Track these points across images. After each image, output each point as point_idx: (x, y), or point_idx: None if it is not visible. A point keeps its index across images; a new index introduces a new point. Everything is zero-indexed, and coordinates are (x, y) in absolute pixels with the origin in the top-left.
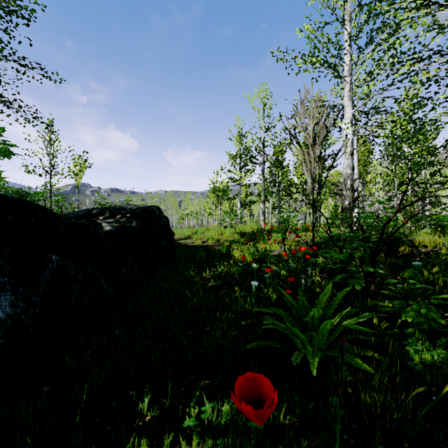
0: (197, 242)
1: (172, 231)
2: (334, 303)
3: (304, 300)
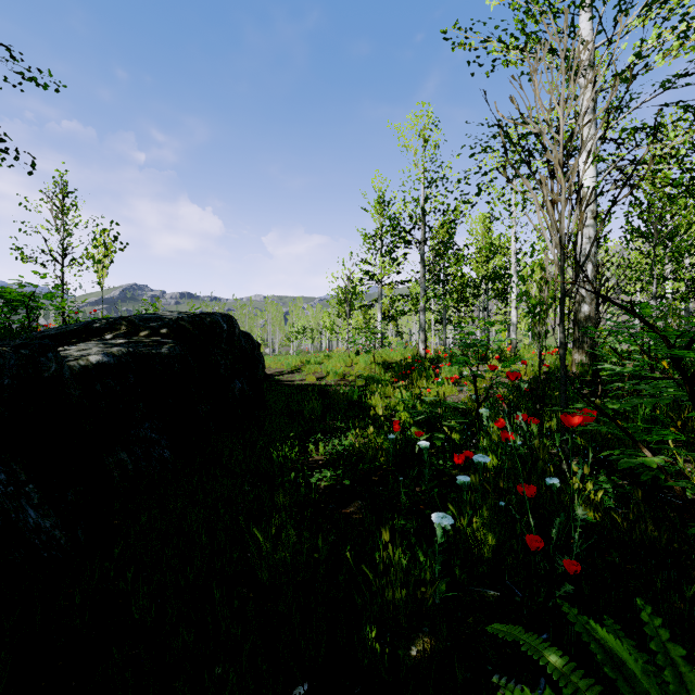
0: (309, 379)
1: (260, 361)
2: None
3: (681, 665)
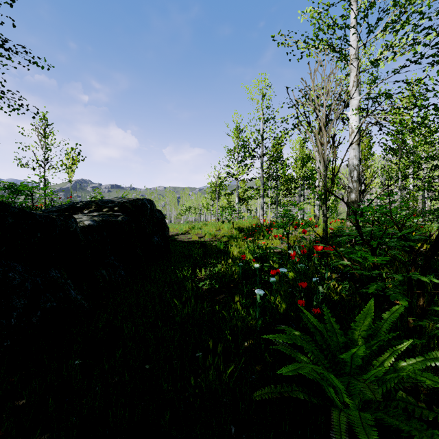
0: (194, 238)
1: (167, 226)
2: (380, 330)
3: (333, 323)
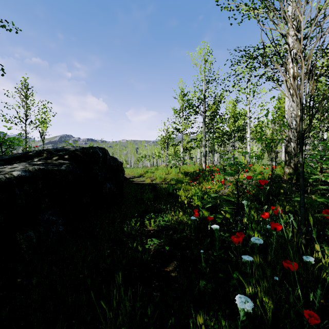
0: (147, 180)
1: (121, 172)
2: None
3: None
